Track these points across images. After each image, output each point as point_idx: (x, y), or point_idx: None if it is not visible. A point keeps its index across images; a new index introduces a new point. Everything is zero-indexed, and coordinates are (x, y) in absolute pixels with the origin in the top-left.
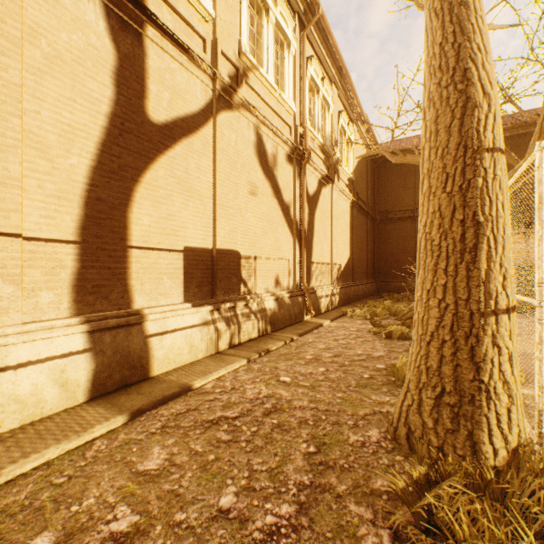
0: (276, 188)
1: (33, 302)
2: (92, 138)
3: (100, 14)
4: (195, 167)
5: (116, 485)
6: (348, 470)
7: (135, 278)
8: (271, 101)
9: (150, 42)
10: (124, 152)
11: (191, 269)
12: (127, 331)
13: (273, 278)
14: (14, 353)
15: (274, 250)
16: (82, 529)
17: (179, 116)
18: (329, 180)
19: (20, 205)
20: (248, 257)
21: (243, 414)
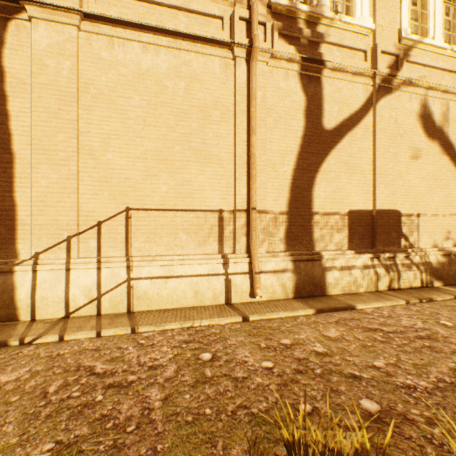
0: (446, 144)
1: (269, 242)
2: (293, 153)
3: (297, 81)
4: (356, 151)
5: (313, 336)
6: None
7: (316, 232)
8: (438, 62)
9: (325, 78)
10: (309, 155)
11: (354, 226)
12: (312, 263)
13: (441, 234)
14: (264, 266)
15: (443, 206)
16: (301, 344)
17: (345, 118)
18: None
19: (265, 196)
20: (409, 215)
21: (396, 332)
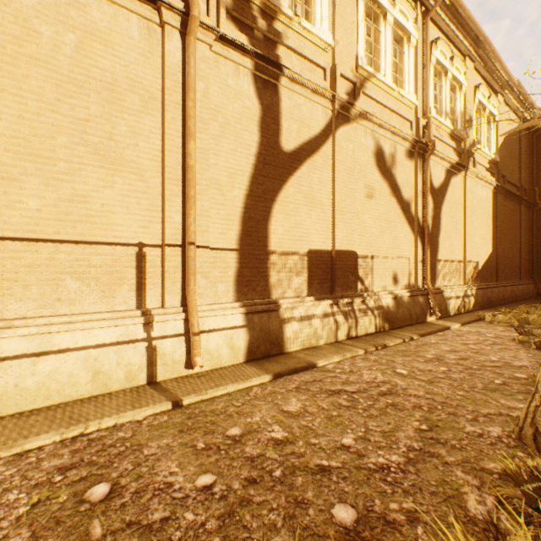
0: (394, 186)
1: (214, 290)
2: (246, 174)
3: (251, 83)
4: (316, 181)
5: (270, 414)
6: (459, 449)
7: (273, 275)
8: (389, 102)
9: (283, 89)
10: (265, 180)
11: (314, 268)
12: (268, 315)
13: (390, 276)
14: (207, 322)
15: (392, 249)
16: (255, 431)
17: (304, 141)
18: (460, 168)
19: (209, 227)
20: (365, 257)
21: (360, 391)
